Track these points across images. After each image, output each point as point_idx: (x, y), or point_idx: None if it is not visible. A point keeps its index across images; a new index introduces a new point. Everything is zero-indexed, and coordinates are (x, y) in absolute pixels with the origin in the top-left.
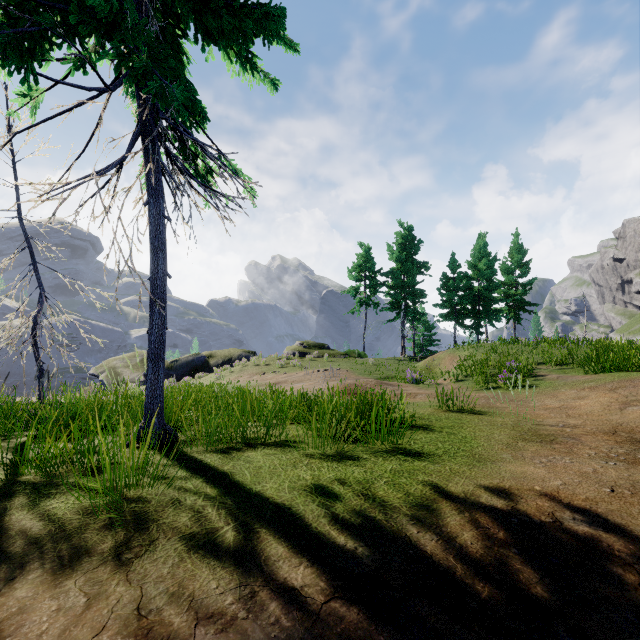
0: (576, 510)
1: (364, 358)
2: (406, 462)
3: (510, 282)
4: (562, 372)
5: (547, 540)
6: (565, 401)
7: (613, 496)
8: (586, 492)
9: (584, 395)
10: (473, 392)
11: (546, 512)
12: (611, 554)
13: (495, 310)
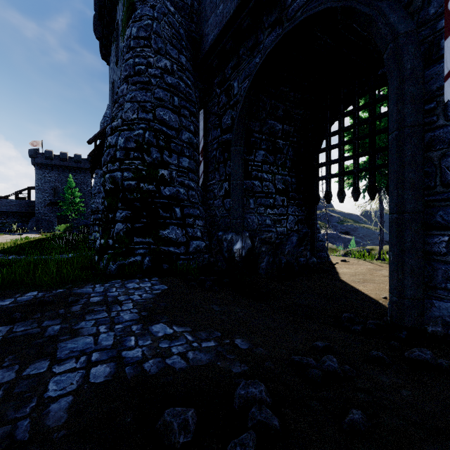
0: None
1: None
2: None
3: None
4: None
5: None
6: None
7: None
8: None
9: None
10: None
11: None
12: None
13: None
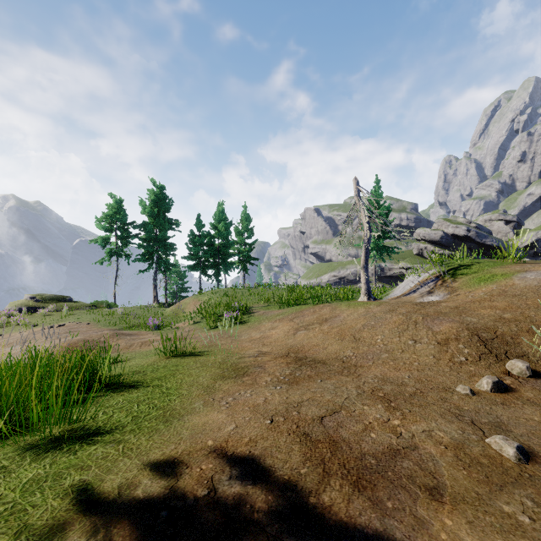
0: (236, 462)
1: (114, 308)
2: (66, 455)
3: (241, 242)
4: (267, 308)
5: (190, 535)
6: (264, 332)
7: (271, 428)
8: (251, 431)
9: (276, 326)
10: (204, 332)
11: (206, 479)
12: (250, 521)
13: (230, 263)
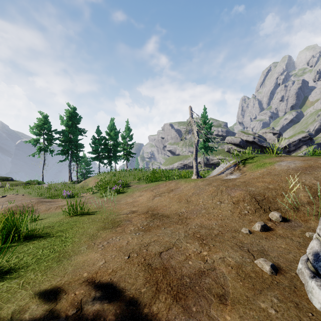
0: (100, 287)
1: (42, 184)
2: None
3: (125, 143)
4: (139, 183)
5: None
6: (135, 198)
7: (128, 261)
8: (114, 265)
9: (142, 194)
10: (98, 199)
11: (77, 302)
12: None
13: (118, 156)
